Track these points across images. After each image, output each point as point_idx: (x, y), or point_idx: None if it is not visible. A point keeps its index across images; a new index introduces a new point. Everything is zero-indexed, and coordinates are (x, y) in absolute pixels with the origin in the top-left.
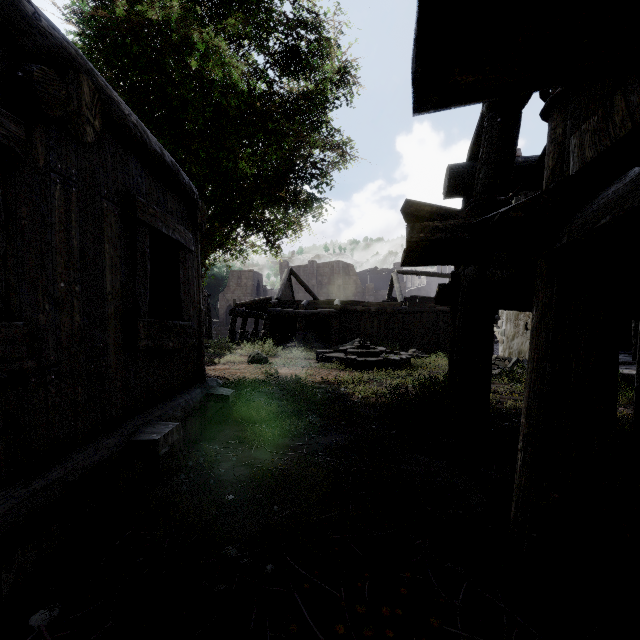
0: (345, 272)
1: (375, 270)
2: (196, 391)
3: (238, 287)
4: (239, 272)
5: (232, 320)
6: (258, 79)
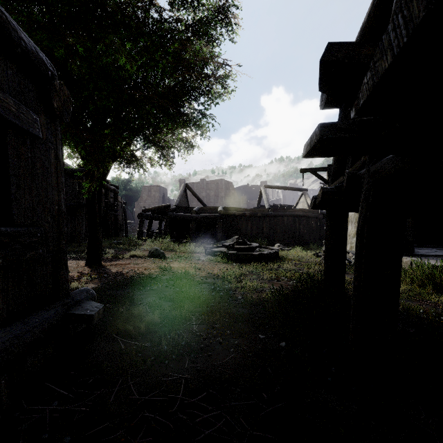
0: (226, 187)
1: (247, 186)
2: (44, 314)
3: (148, 197)
4: (149, 187)
5: (140, 222)
6: (150, 5)
